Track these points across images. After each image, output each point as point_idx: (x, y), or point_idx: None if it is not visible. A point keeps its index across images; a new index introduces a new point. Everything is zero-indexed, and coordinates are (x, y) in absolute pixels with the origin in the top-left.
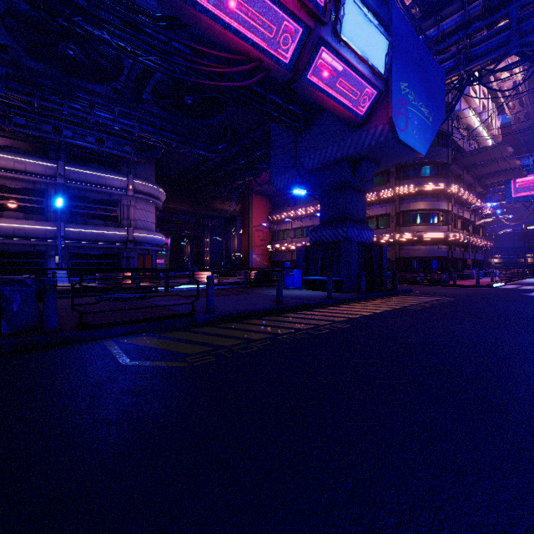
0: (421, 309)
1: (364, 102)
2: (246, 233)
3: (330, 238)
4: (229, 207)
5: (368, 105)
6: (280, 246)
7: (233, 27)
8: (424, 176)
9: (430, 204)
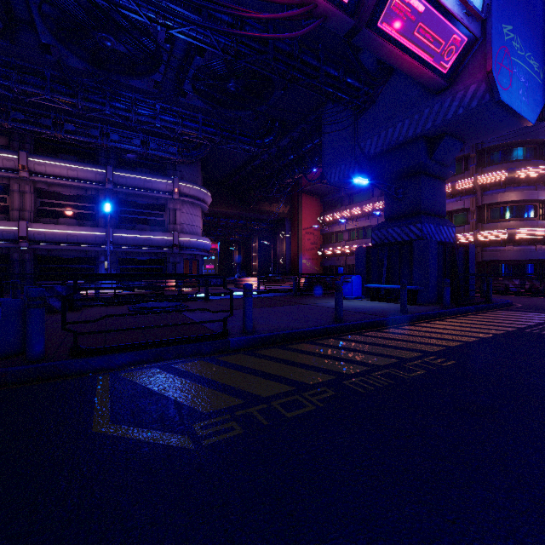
0: None
1: (450, 55)
2: (295, 236)
3: (399, 237)
4: (278, 209)
5: (455, 60)
6: (333, 250)
7: None
8: (516, 160)
9: (524, 194)
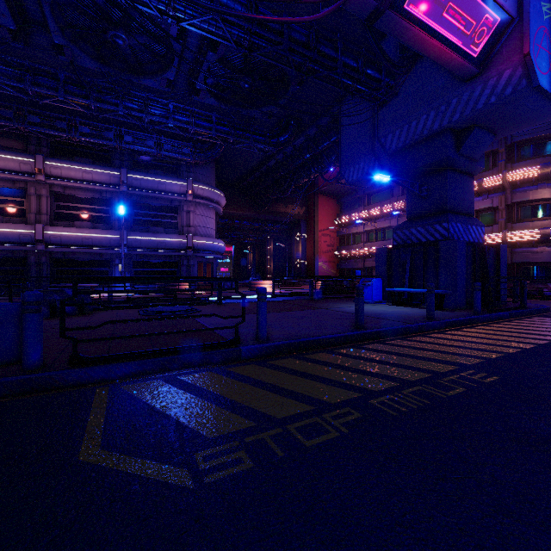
0: None
1: (482, 38)
2: (311, 238)
3: (423, 237)
4: (293, 210)
5: (487, 43)
6: (350, 252)
7: None
8: (550, 154)
9: None
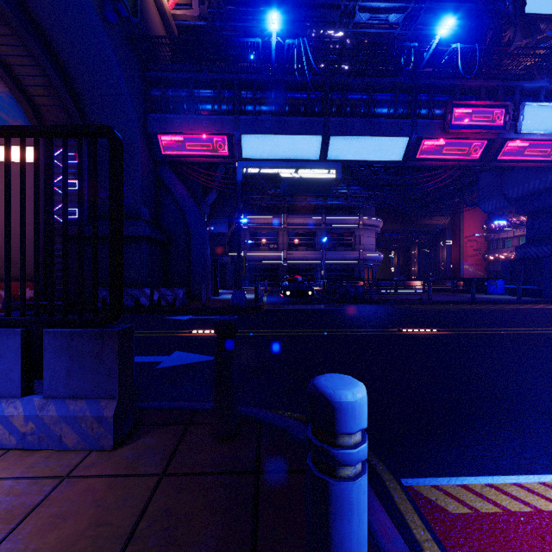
0: None
1: None
2: (456, 244)
3: (535, 254)
4: (438, 221)
5: None
6: (498, 255)
7: (442, 159)
8: None
9: None
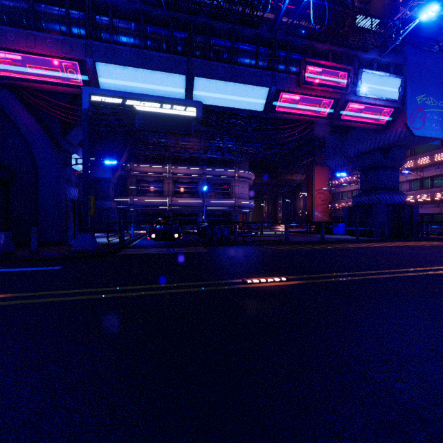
0: (416, 246)
1: (385, 117)
2: (310, 195)
3: (367, 202)
4: (296, 177)
5: (389, 117)
6: (339, 205)
7: (297, 113)
8: None
9: None
